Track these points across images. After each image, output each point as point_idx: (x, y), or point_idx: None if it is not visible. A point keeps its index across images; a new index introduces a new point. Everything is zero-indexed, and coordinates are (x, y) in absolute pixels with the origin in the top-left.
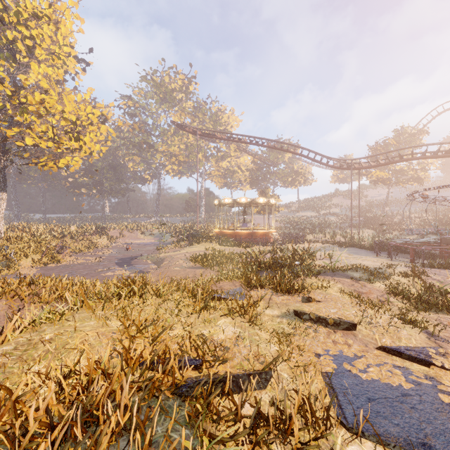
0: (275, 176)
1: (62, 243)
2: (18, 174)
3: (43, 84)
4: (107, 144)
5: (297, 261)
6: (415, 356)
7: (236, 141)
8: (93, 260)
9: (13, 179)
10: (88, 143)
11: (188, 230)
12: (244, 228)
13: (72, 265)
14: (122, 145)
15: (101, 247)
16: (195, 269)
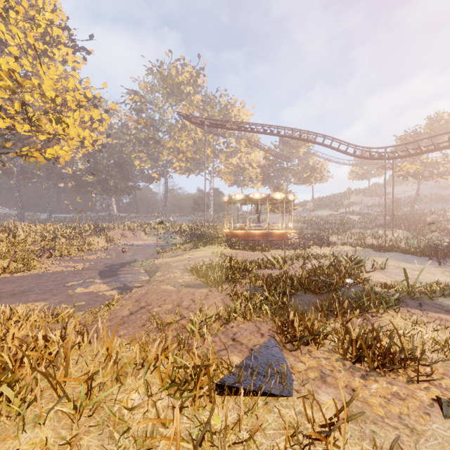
0: (289, 172)
1: (49, 245)
2: (22, 172)
3: (13, 50)
4: (98, 129)
5: (348, 279)
6: None
7: (248, 131)
8: (74, 267)
9: (16, 178)
10: (71, 125)
11: (195, 231)
12: (257, 228)
13: (44, 275)
14: (128, 141)
15: (96, 249)
16: (194, 289)
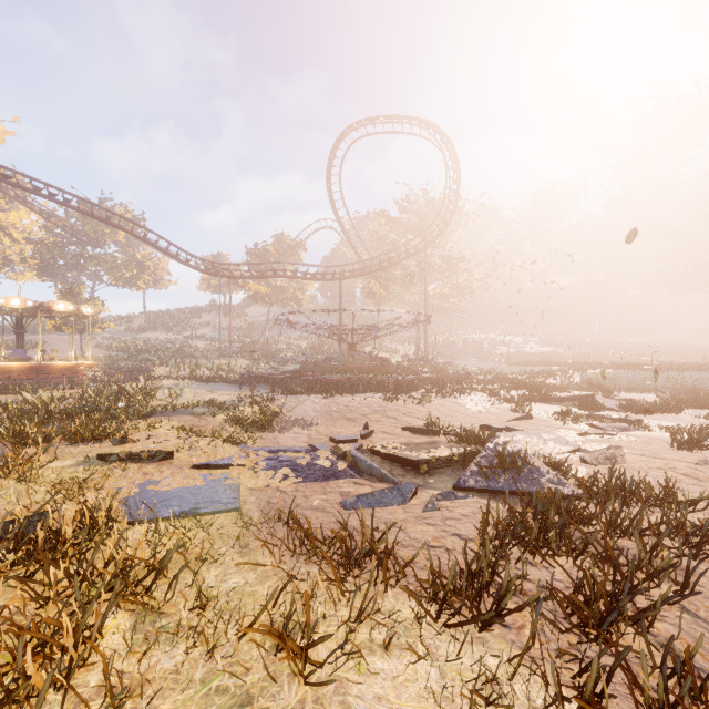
0: (98, 264)
1: None
2: None
3: None
4: None
5: (121, 403)
6: (220, 464)
7: None
8: None
9: None
10: None
11: None
12: (18, 359)
13: None
14: None
15: None
16: None
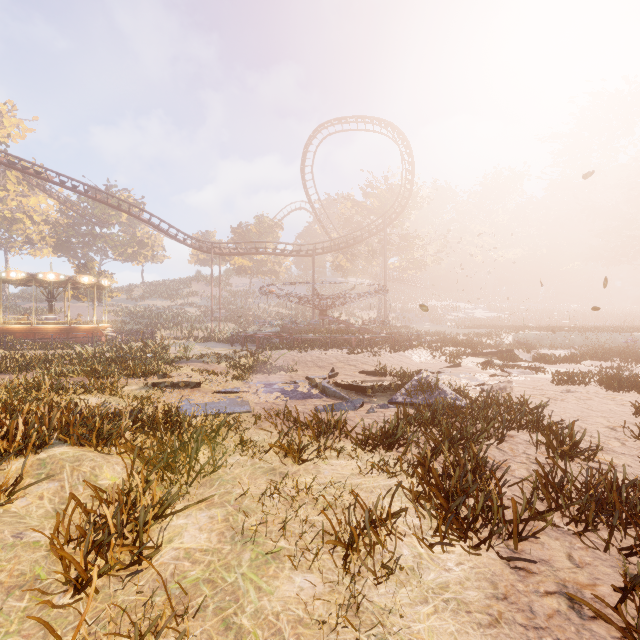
0: (106, 242)
1: None
2: None
3: None
4: None
5: (149, 354)
6: (232, 391)
7: (31, 174)
8: None
9: None
10: None
11: None
12: (50, 322)
13: None
14: None
15: None
16: None
